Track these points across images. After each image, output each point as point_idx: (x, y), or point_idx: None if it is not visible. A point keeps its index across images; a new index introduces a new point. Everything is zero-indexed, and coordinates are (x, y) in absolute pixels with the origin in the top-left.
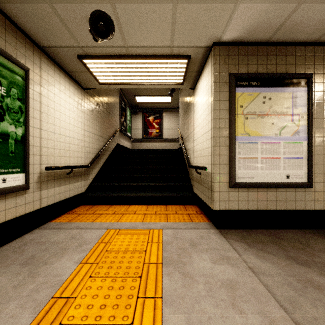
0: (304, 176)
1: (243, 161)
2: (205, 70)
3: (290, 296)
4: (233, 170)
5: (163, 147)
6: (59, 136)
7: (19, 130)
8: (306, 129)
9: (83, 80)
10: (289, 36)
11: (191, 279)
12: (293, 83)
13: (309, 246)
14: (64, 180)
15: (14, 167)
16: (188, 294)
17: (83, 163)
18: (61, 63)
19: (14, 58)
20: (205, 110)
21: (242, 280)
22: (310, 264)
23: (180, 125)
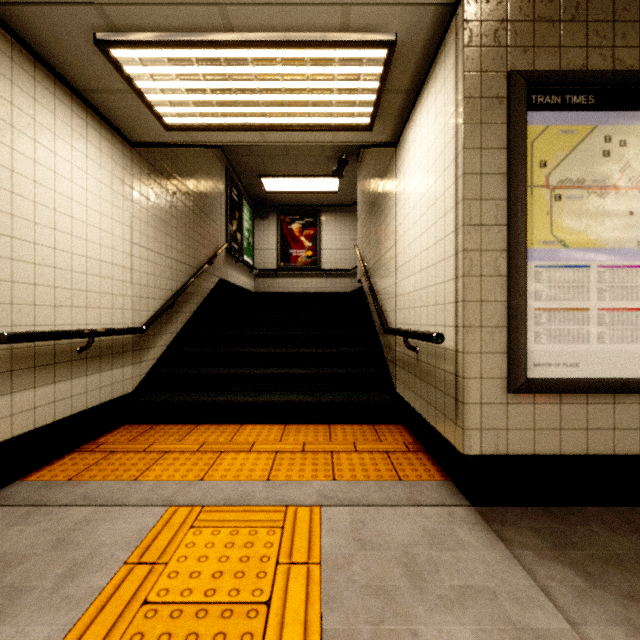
0: None
1: (548, 317)
2: (433, 78)
3: None
4: (521, 345)
5: (322, 288)
6: (53, 253)
7: None
8: None
9: (124, 118)
10: None
11: None
12: None
13: None
14: (70, 367)
15: None
16: None
17: (129, 323)
18: (57, 63)
19: None
20: (433, 185)
21: None
22: None
23: (358, 239)
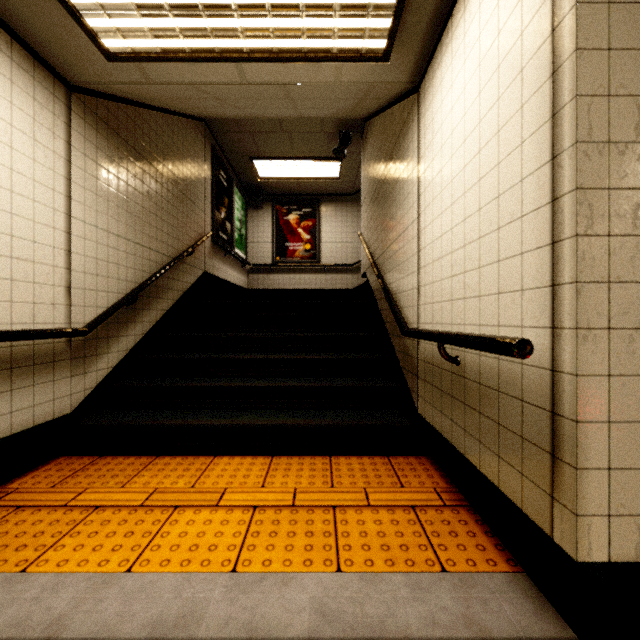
0: None
1: None
2: None
3: None
4: None
5: (322, 285)
6: None
7: None
8: None
9: (47, 40)
10: None
11: None
12: None
13: None
14: None
15: None
16: None
17: (65, 323)
18: None
19: None
20: (494, 106)
21: None
22: None
23: (362, 227)
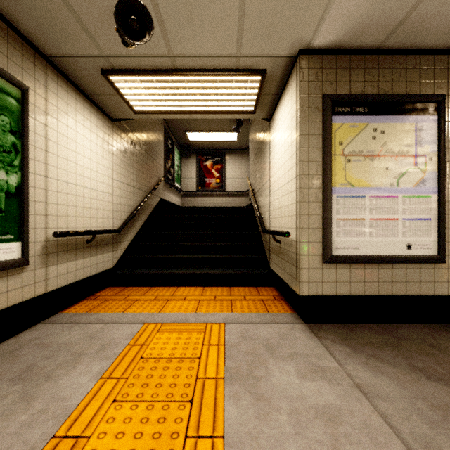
0: (434, 246)
1: (343, 223)
2: (287, 91)
3: (424, 435)
4: (328, 237)
5: (226, 204)
6: (75, 187)
7: (13, 178)
8: (436, 177)
9: (110, 107)
10: (412, 40)
11: (268, 404)
12: (416, 108)
13: (443, 349)
14: (83, 251)
15: (5, 232)
16: (264, 430)
17: (111, 227)
18: (78, 82)
19: (5, 70)
20: (287, 150)
21: (347, 406)
22: (447, 379)
23: (249, 173)
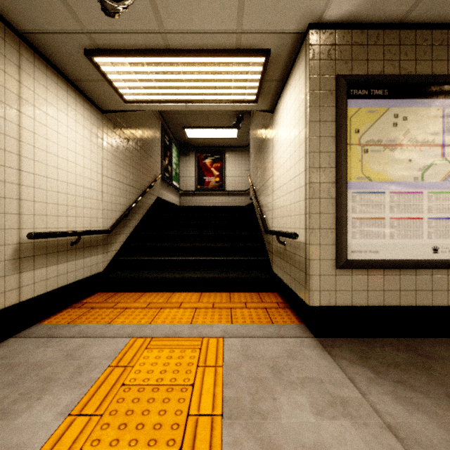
0: None
1: (360, 223)
2: (293, 75)
3: None
4: (343, 240)
5: (226, 203)
6: (57, 183)
7: None
8: None
9: (98, 96)
10: (440, 11)
11: None
12: (444, 91)
13: None
14: (66, 254)
15: None
16: None
17: (100, 227)
18: (60, 65)
19: None
20: (293, 141)
21: None
22: None
23: (250, 170)
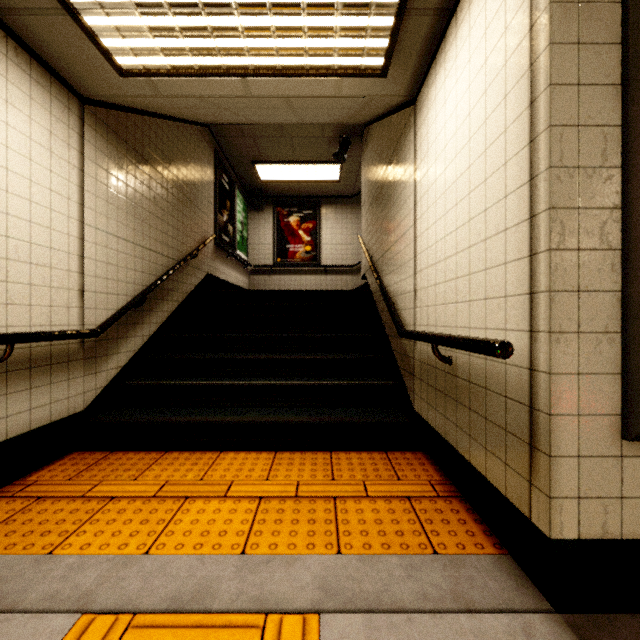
0: None
1: None
2: None
3: None
4: None
5: (322, 286)
6: None
7: None
8: None
9: (64, 57)
10: None
11: None
12: None
13: None
14: None
15: None
16: None
17: (78, 325)
18: None
19: None
20: (482, 127)
21: None
22: None
23: (362, 230)
